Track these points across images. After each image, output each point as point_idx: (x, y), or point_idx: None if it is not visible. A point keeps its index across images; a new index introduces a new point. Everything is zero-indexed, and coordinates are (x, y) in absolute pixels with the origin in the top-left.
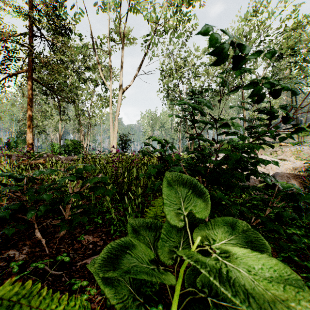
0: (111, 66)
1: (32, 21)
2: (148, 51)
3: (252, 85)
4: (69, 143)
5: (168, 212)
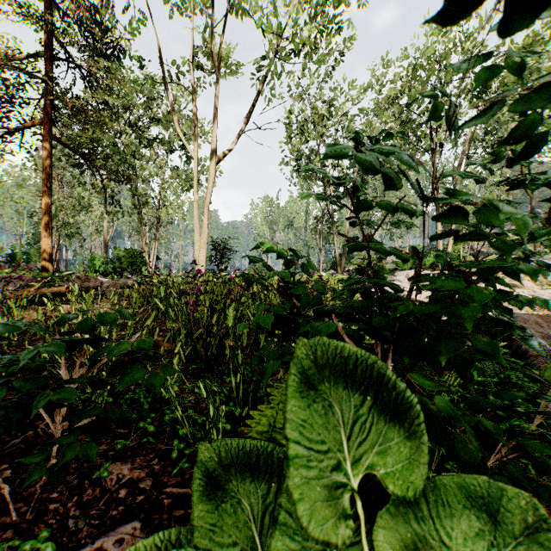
0: (196, 114)
1: (51, 32)
2: (264, 88)
3: (539, 94)
4: (122, 255)
5: (299, 486)
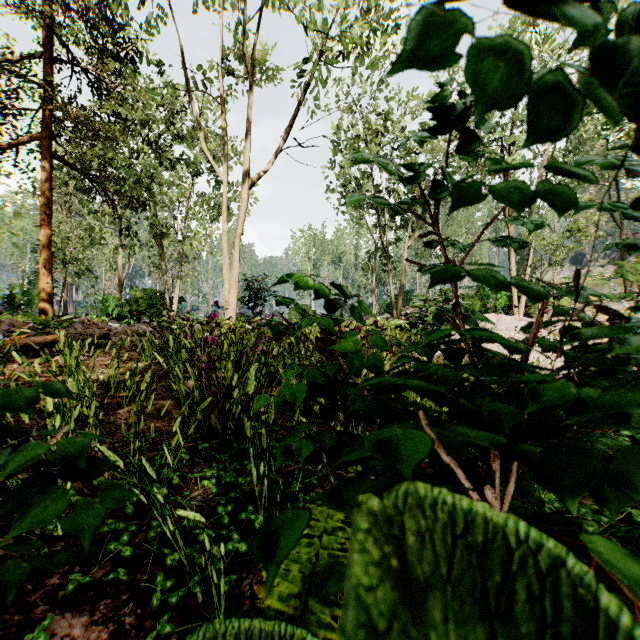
0: (225, 129)
1: (50, 29)
2: (306, 99)
3: None
4: (139, 296)
5: None
